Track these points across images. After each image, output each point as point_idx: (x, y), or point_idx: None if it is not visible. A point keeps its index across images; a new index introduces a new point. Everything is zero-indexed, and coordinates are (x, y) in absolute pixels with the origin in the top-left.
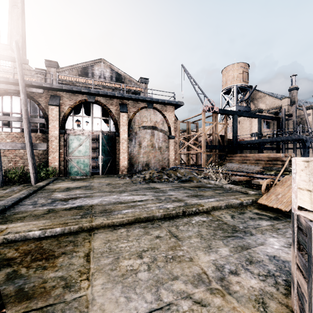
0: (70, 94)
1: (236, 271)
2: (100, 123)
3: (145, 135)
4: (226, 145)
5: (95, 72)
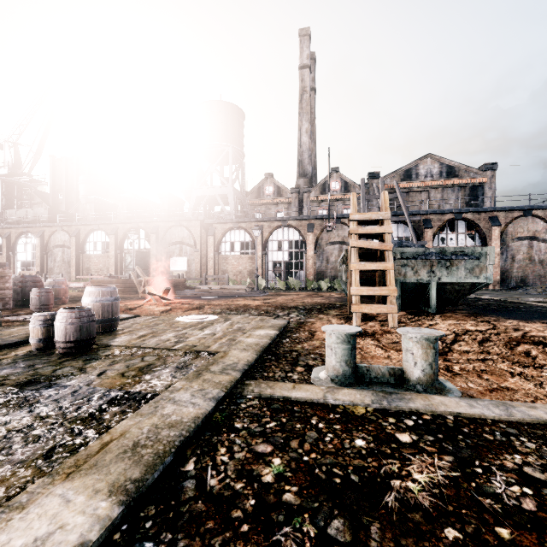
0: (438, 216)
1: None
2: (464, 239)
3: (520, 248)
4: None
5: (419, 172)
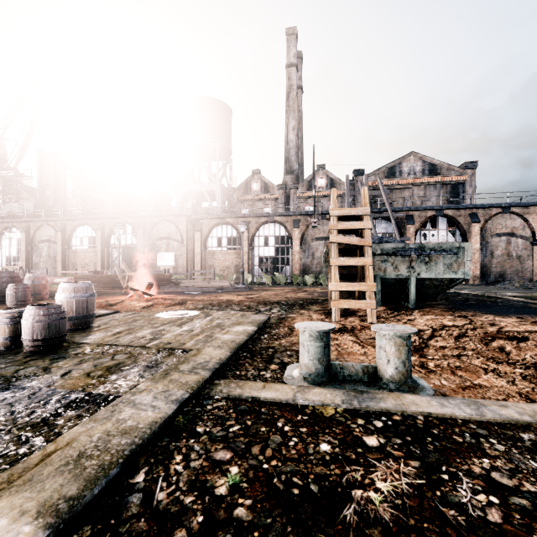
0: (421, 212)
1: None
2: (445, 235)
3: (498, 243)
4: None
5: (403, 170)
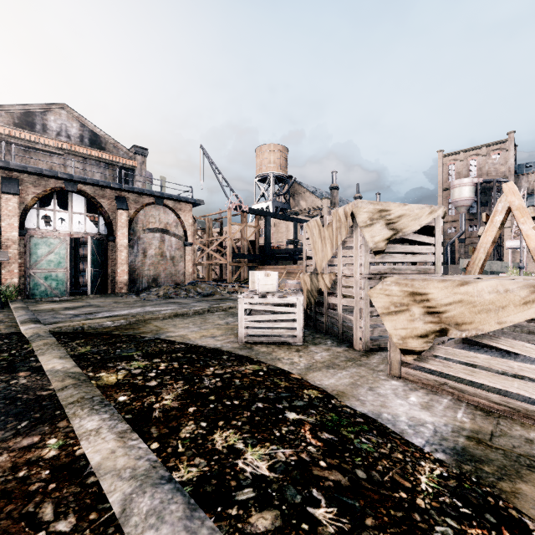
0: (36, 178)
1: (234, 322)
2: (84, 222)
3: (152, 241)
4: (257, 253)
5: (49, 124)
